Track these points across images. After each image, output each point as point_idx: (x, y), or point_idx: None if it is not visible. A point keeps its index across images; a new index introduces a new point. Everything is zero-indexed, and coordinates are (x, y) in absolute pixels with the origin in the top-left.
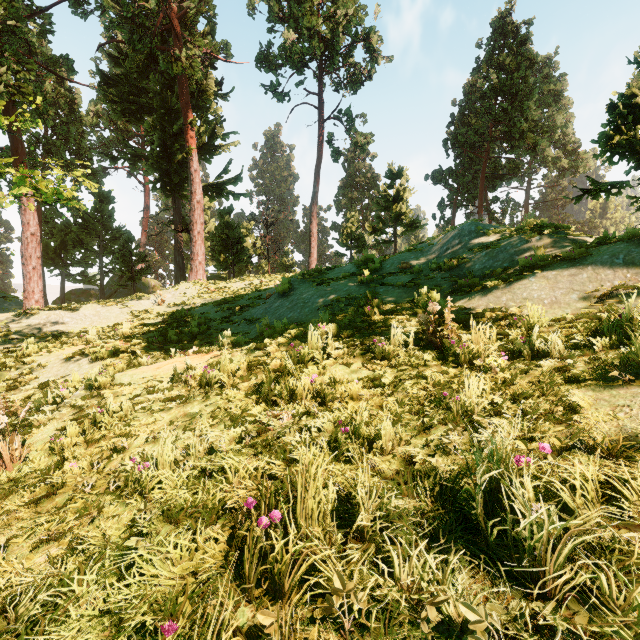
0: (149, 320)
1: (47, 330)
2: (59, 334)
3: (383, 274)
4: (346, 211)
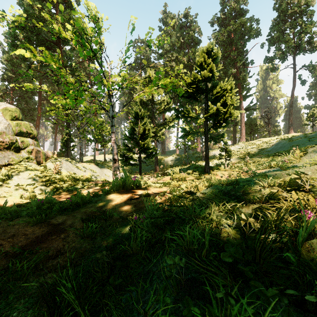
0: (235, 153)
1: (212, 155)
2: (216, 156)
3: (311, 137)
4: (314, 97)
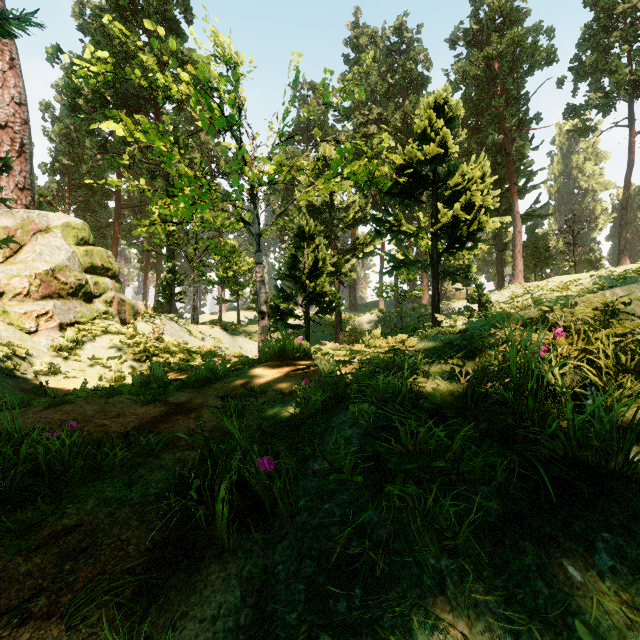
0: (502, 306)
1: (453, 311)
2: (460, 313)
3: None
4: None
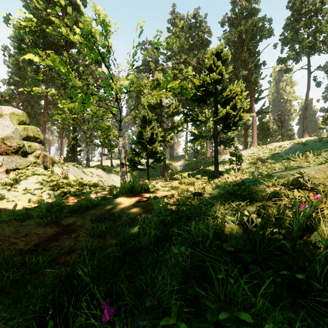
0: (247, 157)
1: (223, 160)
2: (226, 161)
3: (326, 142)
4: None
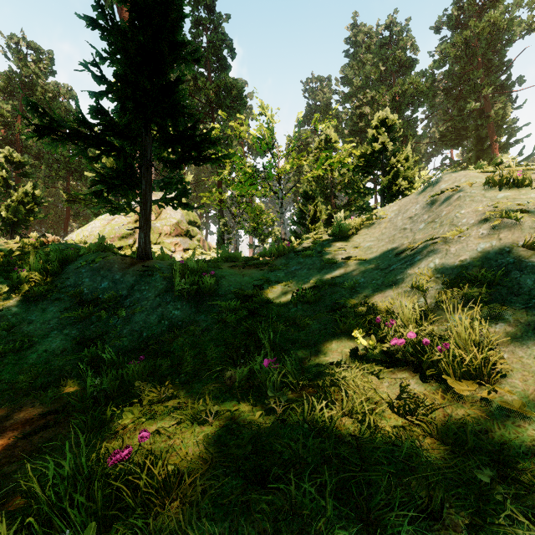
0: None
1: None
2: None
3: None
4: None
